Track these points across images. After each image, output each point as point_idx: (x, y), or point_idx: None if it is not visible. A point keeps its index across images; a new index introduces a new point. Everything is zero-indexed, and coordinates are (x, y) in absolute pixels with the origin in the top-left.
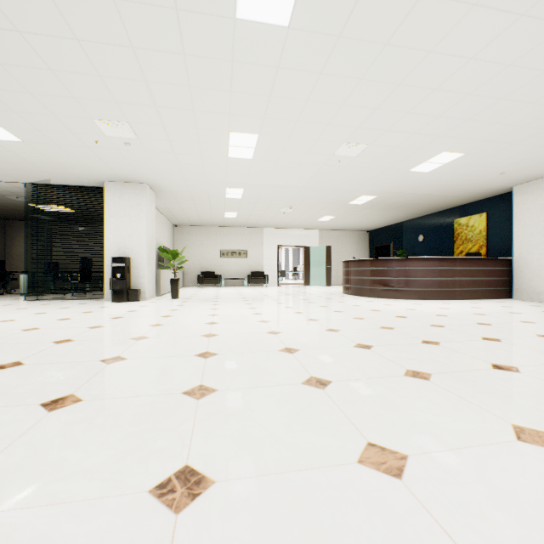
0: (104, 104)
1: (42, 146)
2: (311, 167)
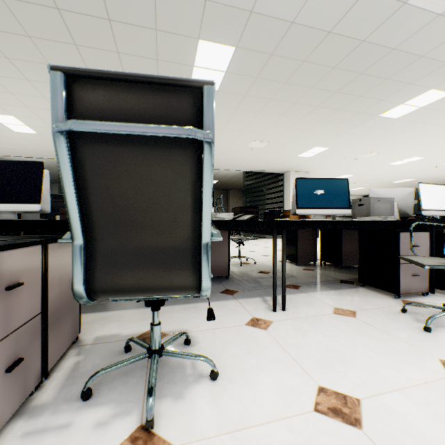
0: (388, 149)
1: (311, 159)
2: (415, 168)
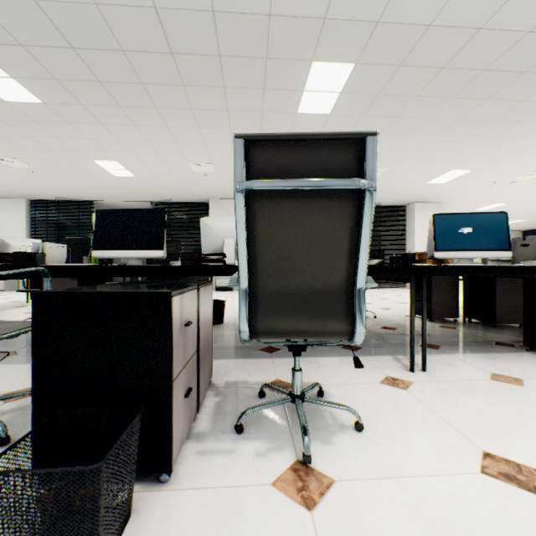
0: None
1: (445, 185)
2: None
